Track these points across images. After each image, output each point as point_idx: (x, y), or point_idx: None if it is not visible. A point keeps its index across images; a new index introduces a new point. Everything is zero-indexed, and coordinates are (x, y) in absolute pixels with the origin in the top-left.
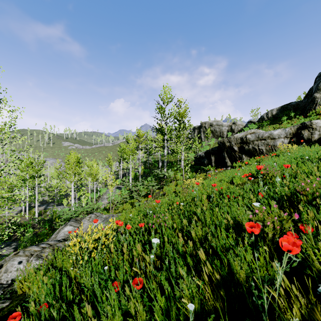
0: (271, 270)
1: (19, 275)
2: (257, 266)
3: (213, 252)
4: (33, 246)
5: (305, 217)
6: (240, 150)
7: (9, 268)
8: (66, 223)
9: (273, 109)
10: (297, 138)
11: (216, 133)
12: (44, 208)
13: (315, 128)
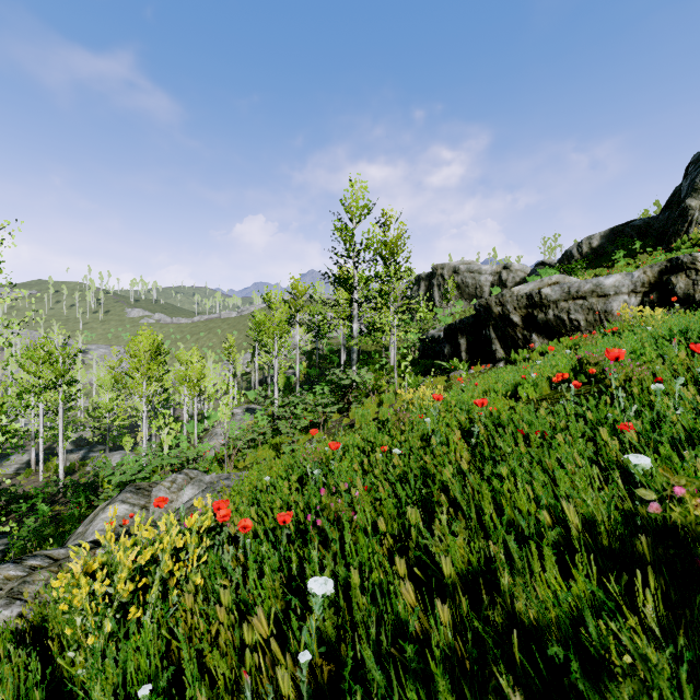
0: None
1: None
2: None
3: (521, 633)
4: (7, 565)
5: None
6: (526, 322)
7: None
8: (115, 496)
9: (593, 236)
10: (659, 294)
11: (467, 289)
12: (81, 457)
13: None
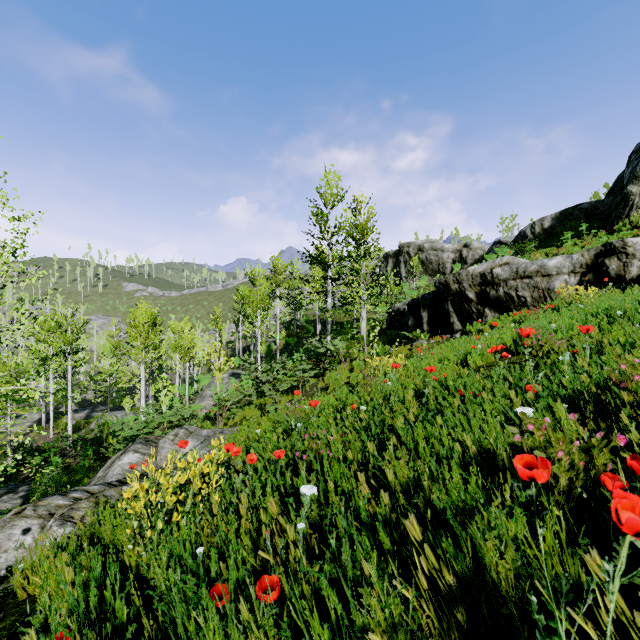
0: (571, 563)
1: (22, 558)
2: (537, 552)
3: (435, 515)
4: (56, 496)
5: (635, 439)
6: (480, 298)
7: (3, 543)
8: (128, 447)
9: (545, 217)
10: (595, 275)
11: (430, 266)
12: (85, 416)
13: (633, 253)
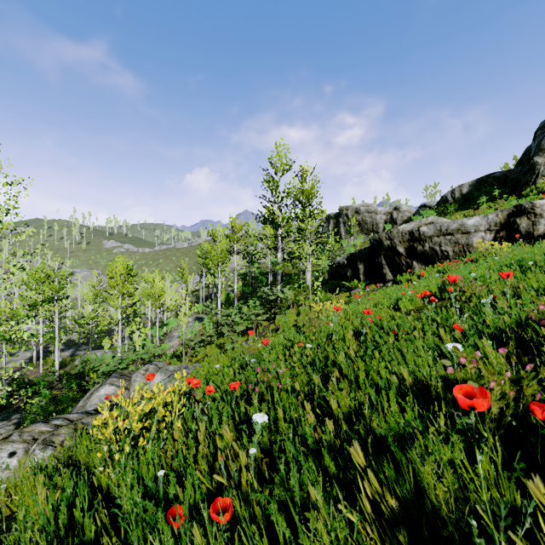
0: (506, 487)
1: (7, 479)
2: (473, 476)
3: (375, 441)
4: (39, 423)
5: None
6: (409, 252)
7: None
8: (105, 380)
9: (463, 184)
10: (508, 232)
11: (366, 226)
12: (71, 355)
13: (540, 213)
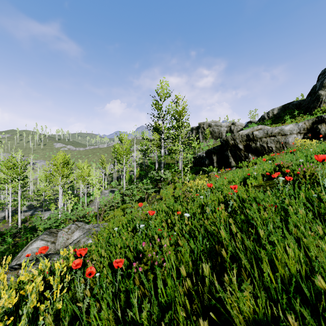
0: None
1: None
2: None
3: None
4: None
5: None
6: (246, 148)
7: None
8: (38, 236)
9: (274, 108)
10: (312, 134)
11: (215, 134)
12: (31, 214)
13: None
